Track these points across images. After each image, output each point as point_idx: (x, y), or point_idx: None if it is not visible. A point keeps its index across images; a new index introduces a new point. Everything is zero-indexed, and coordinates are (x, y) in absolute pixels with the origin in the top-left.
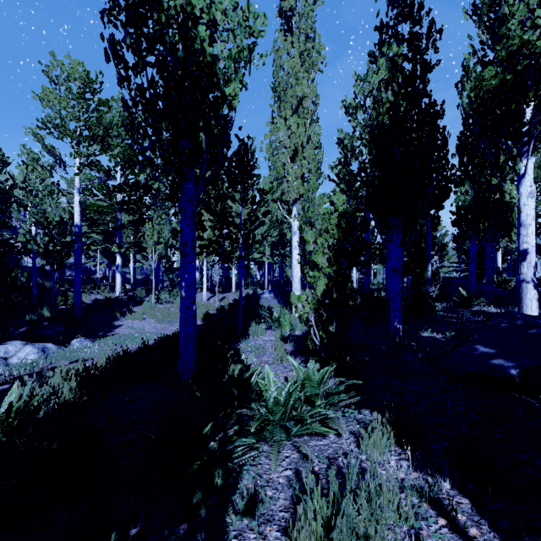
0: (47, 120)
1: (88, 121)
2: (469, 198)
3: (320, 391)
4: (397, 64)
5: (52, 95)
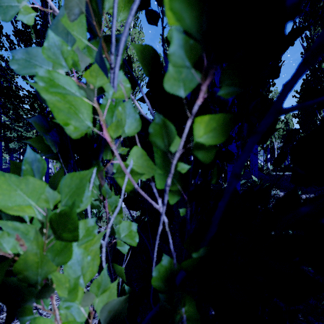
0: None
1: None
2: None
3: None
4: None
5: None
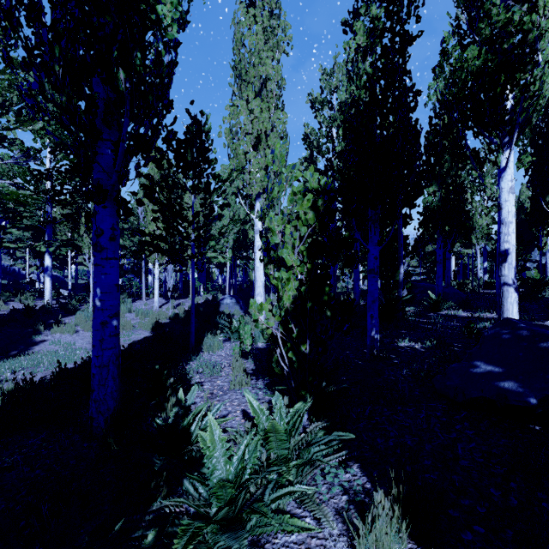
0: None
1: None
2: (436, 198)
3: (291, 444)
4: (377, 29)
5: None
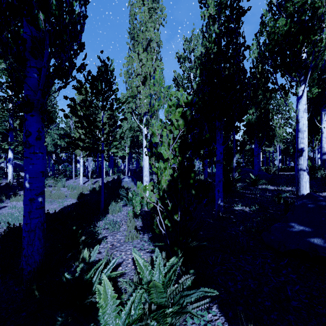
0: None
1: None
2: (254, 117)
3: (167, 292)
4: (222, 3)
5: None
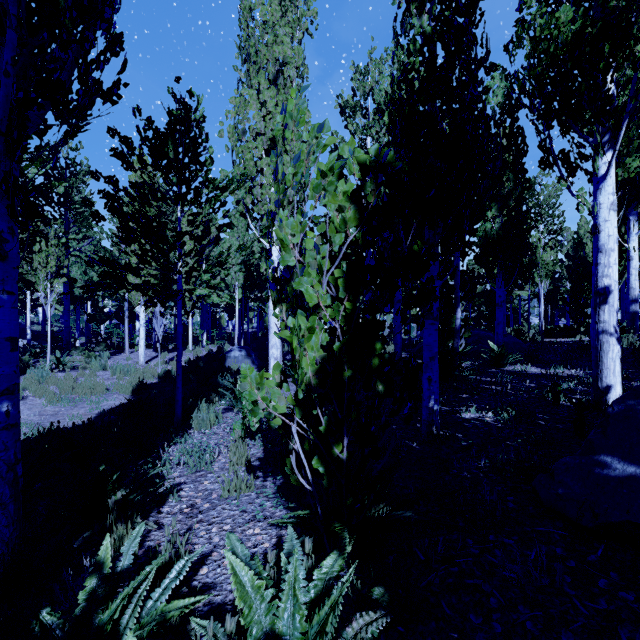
0: None
1: None
2: (497, 225)
3: None
4: None
5: None
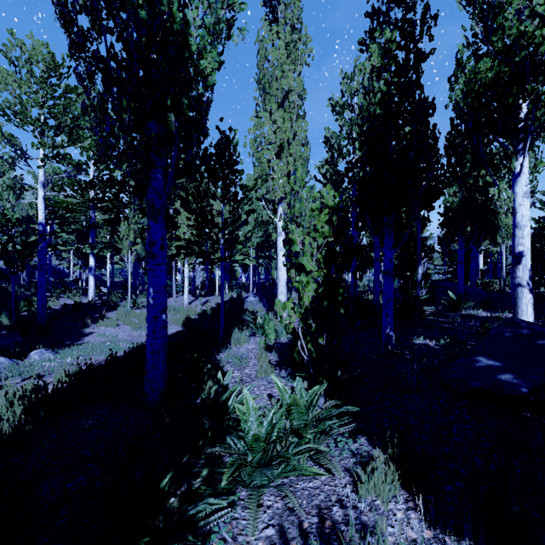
0: (6, 106)
1: (53, 108)
2: (457, 199)
3: (309, 417)
4: (390, 51)
5: (11, 77)
